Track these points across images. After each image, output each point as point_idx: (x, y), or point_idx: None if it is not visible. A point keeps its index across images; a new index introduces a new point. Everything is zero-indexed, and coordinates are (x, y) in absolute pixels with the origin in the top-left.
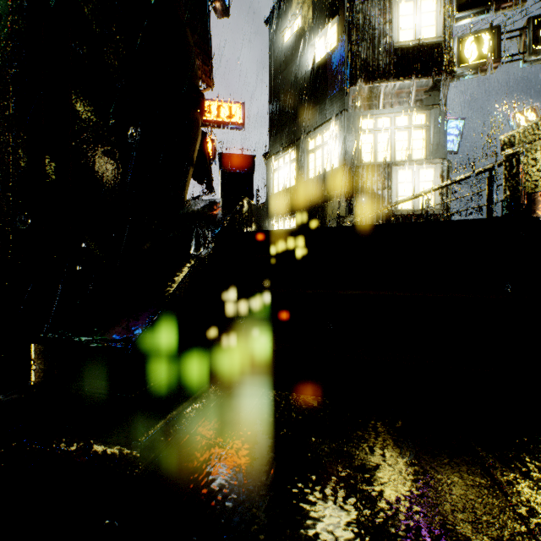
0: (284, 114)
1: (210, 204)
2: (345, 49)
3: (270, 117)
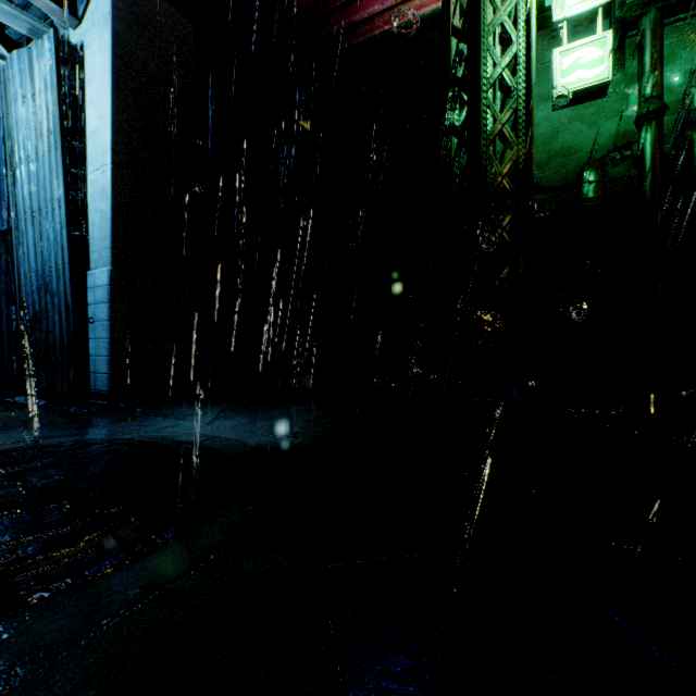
0: None
1: None
2: None
3: None
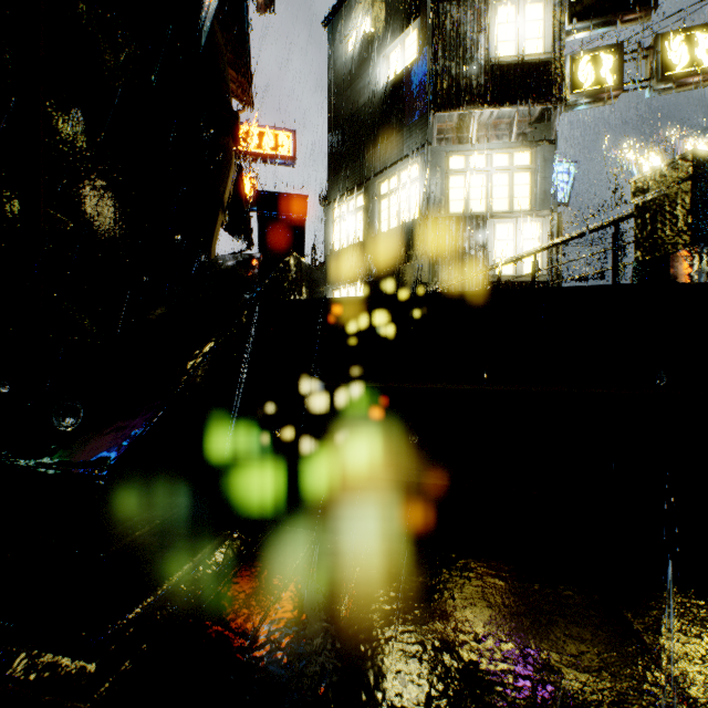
0: (348, 146)
1: (242, 261)
2: (428, 63)
3: (329, 150)
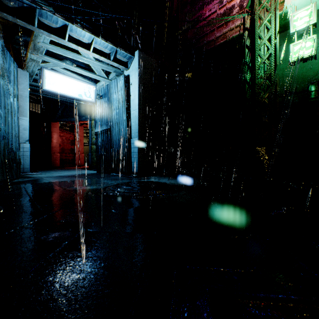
0: None
1: None
2: None
3: None
